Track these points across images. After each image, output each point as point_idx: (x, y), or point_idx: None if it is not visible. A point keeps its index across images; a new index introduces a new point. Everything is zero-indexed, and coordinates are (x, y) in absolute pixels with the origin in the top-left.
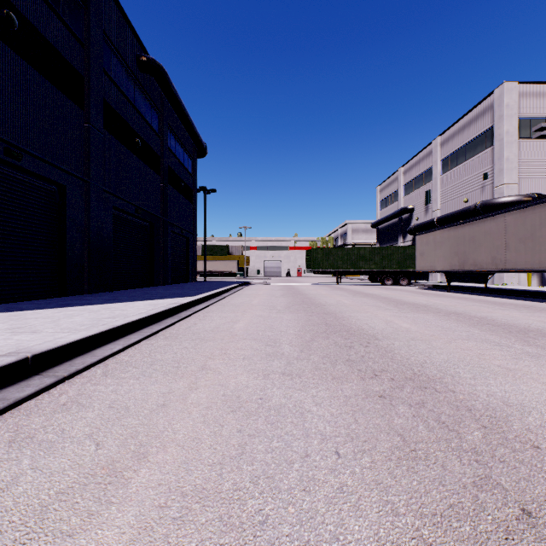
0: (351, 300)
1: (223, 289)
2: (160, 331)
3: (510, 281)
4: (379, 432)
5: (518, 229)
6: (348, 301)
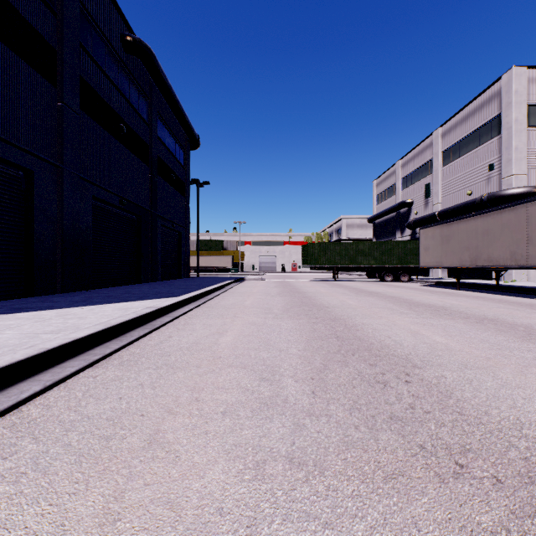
0: (356, 300)
1: (213, 287)
2: (119, 350)
3: (519, 278)
4: None
5: None
6: (353, 302)
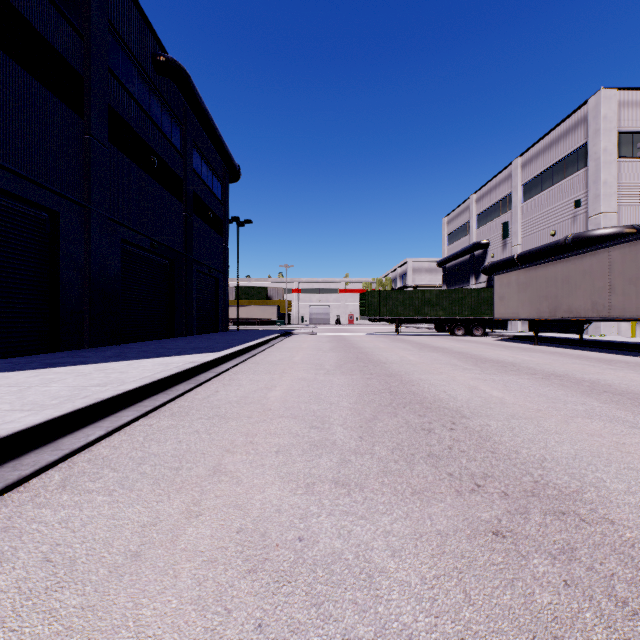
0: (417, 356)
1: (258, 342)
2: (167, 403)
3: (608, 331)
4: (516, 632)
5: (627, 267)
6: (414, 357)
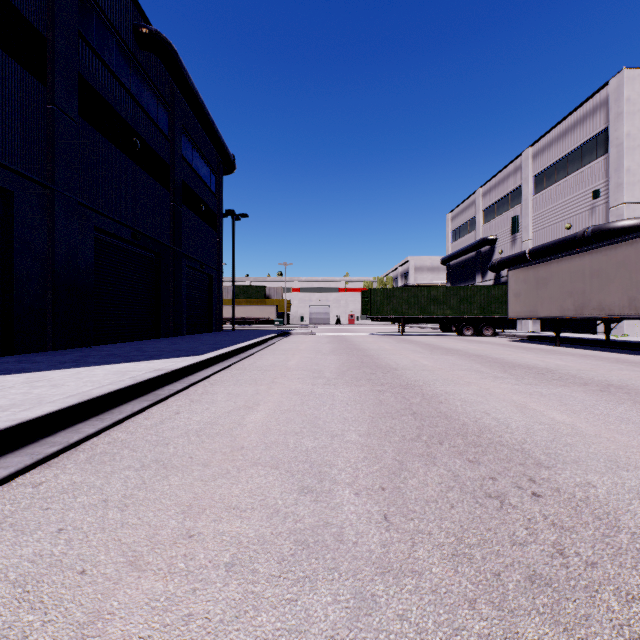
0: (431, 360)
1: (249, 343)
2: (95, 435)
3: (632, 331)
4: None
5: None
6: (428, 361)
